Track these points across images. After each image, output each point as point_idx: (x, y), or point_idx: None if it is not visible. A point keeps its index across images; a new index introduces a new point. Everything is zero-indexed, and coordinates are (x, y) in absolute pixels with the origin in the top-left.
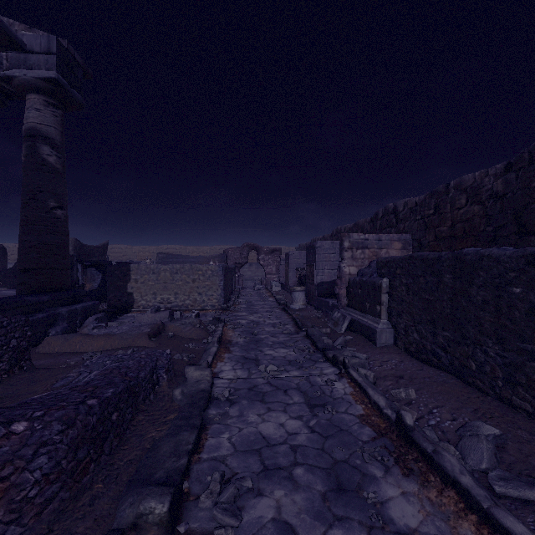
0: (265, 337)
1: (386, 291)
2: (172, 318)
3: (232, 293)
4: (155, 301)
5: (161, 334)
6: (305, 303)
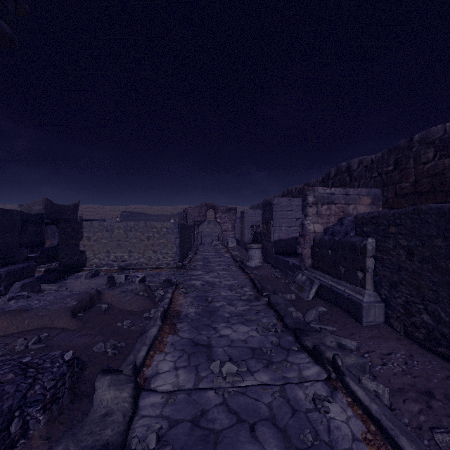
0: (221, 305)
1: (372, 254)
2: (112, 283)
3: (190, 249)
4: (108, 259)
5: (95, 306)
6: (261, 260)
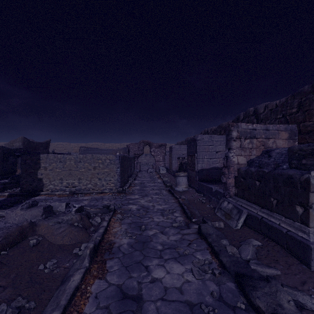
0: (153, 234)
1: None
2: (50, 213)
3: (131, 176)
4: (61, 185)
5: (26, 239)
6: (187, 186)
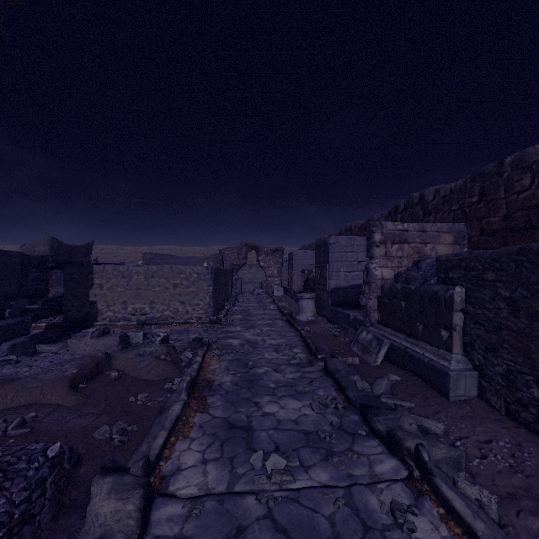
0: (264, 372)
1: (461, 307)
2: (126, 344)
3: (228, 299)
4: (125, 312)
5: (102, 373)
6: (315, 313)
